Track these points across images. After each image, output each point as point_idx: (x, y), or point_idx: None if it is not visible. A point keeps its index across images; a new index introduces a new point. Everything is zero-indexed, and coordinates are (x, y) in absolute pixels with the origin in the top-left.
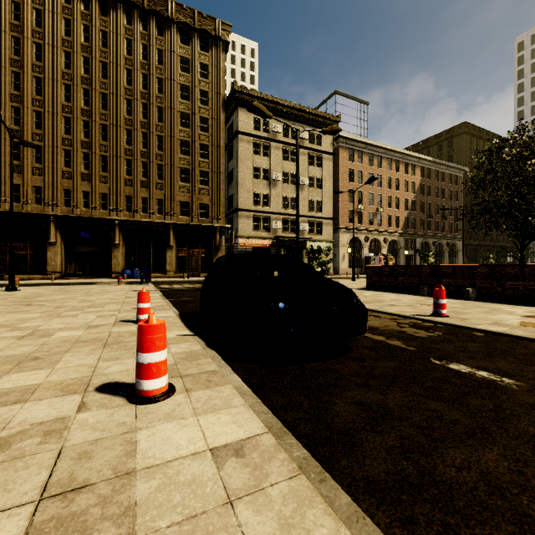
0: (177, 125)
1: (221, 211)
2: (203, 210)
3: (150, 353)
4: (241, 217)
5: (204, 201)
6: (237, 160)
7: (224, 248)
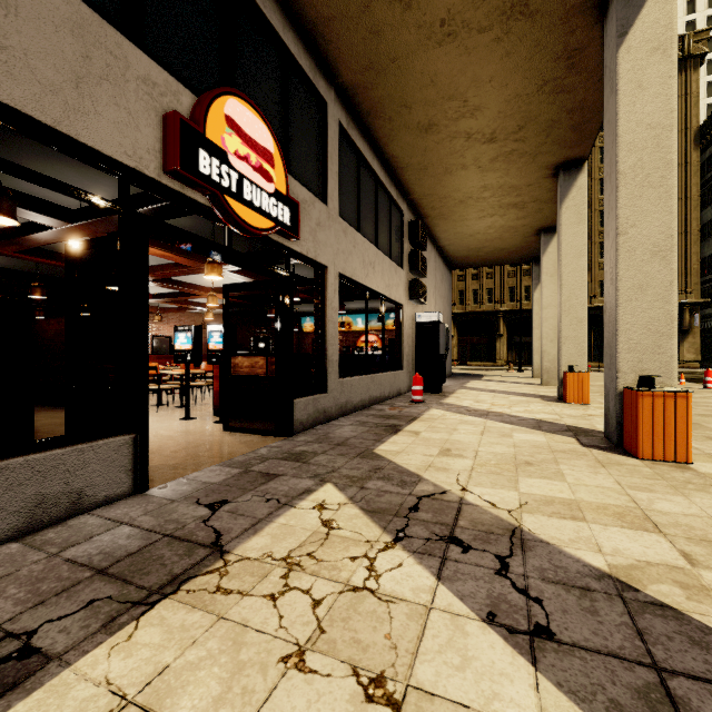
0: None
1: (691, 283)
2: None
3: None
4: None
5: None
6: None
7: (697, 331)
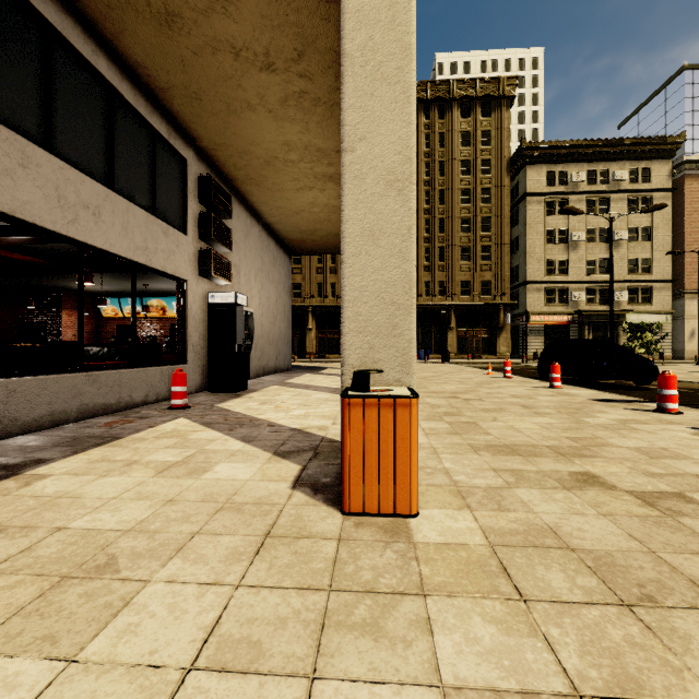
0: (458, 204)
1: (505, 287)
2: (485, 287)
3: (556, 374)
4: (529, 291)
5: (486, 278)
6: (525, 227)
7: (509, 328)
